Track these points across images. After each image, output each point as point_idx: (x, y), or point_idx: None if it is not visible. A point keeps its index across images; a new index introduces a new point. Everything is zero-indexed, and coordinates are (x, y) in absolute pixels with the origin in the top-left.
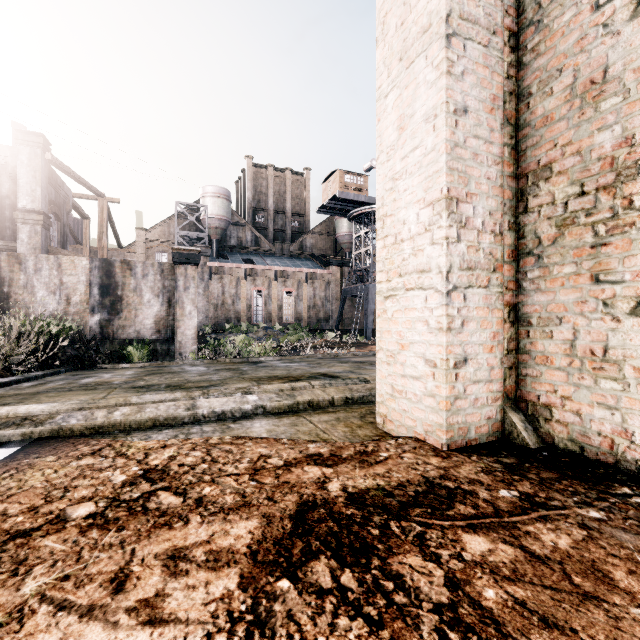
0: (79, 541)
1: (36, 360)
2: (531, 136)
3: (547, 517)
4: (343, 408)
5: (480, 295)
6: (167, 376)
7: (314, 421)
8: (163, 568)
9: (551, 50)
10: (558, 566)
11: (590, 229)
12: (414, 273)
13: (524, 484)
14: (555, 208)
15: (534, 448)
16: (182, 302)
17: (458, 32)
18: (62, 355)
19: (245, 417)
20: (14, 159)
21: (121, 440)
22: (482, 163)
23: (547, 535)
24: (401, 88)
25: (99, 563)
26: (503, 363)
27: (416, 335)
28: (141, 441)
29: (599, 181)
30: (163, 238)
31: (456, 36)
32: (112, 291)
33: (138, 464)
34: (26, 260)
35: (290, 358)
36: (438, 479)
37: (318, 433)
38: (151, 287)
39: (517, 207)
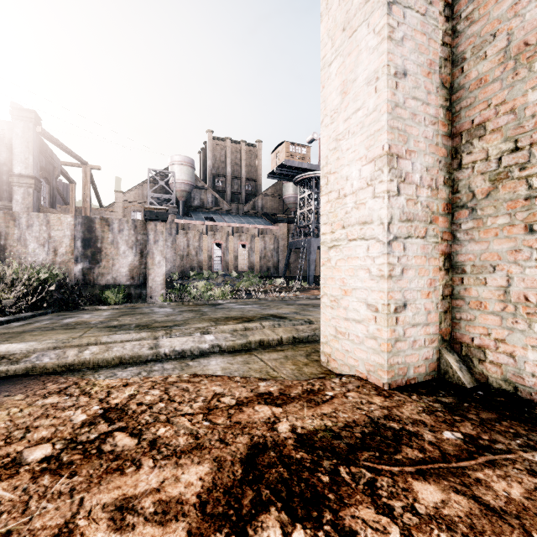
0: (29, 489)
1: (27, 302)
2: (465, 98)
3: (494, 462)
4: (290, 347)
5: (418, 245)
6: (138, 317)
7: (264, 359)
8: (109, 522)
9: (485, 17)
10: (516, 521)
11: (524, 182)
12: (356, 225)
13: (466, 425)
14: (489, 164)
15: (469, 387)
16: (152, 253)
17: (398, 0)
18: (49, 298)
19: (203, 355)
20: (10, 132)
21: (87, 378)
22: (420, 123)
23: (498, 483)
24: (344, 56)
25: (45, 515)
26: (439, 308)
27: (358, 282)
28: (105, 379)
29: (533, 137)
30: (138, 199)
31: (396, 4)
32: (93, 244)
33: (99, 403)
34: (19, 217)
35: (244, 301)
36: (383, 419)
37: (268, 371)
38: (126, 240)
39: (451, 164)
